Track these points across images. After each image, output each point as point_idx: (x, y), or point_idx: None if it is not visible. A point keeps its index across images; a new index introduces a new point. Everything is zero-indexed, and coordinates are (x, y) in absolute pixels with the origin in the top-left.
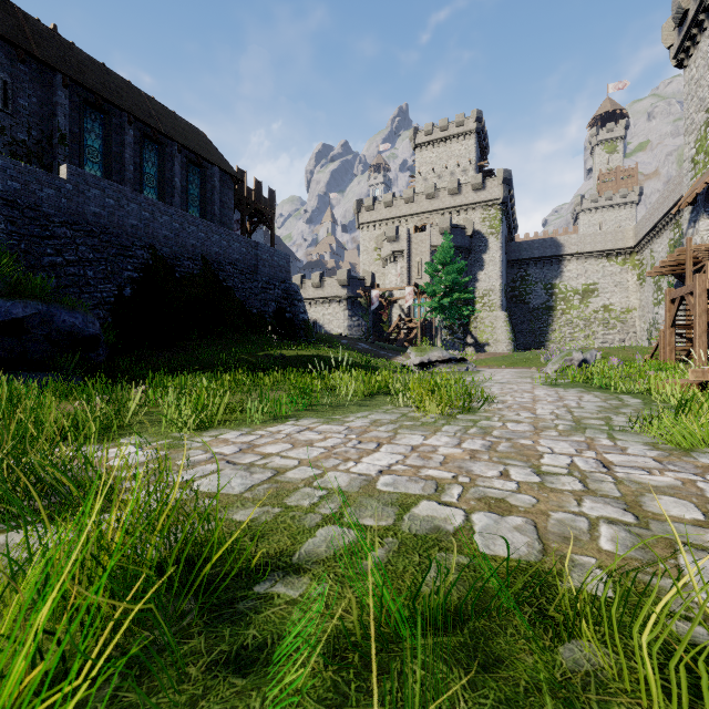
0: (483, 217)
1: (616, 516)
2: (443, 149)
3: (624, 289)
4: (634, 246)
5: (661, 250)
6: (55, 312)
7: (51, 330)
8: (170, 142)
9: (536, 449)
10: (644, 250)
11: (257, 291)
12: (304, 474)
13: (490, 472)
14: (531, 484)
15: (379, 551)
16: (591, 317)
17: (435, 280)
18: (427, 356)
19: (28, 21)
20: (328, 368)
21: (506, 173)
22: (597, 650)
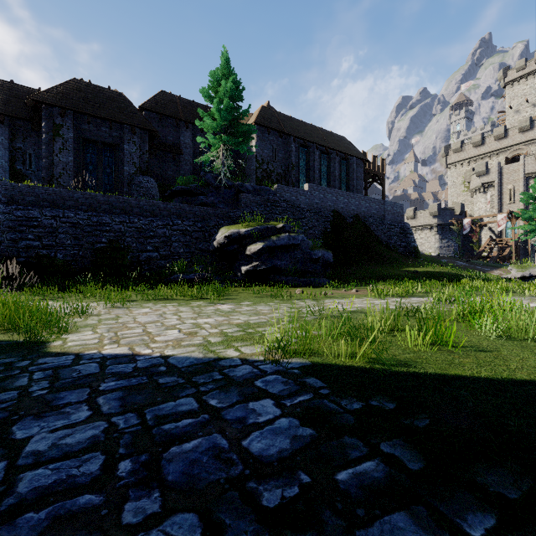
0: None
1: None
2: None
3: None
4: None
5: None
6: (324, 253)
7: (323, 261)
8: (332, 151)
9: None
10: None
11: (385, 231)
12: None
13: None
14: None
15: None
16: None
17: (532, 207)
18: (527, 271)
19: (278, 116)
20: (449, 279)
21: None
22: None
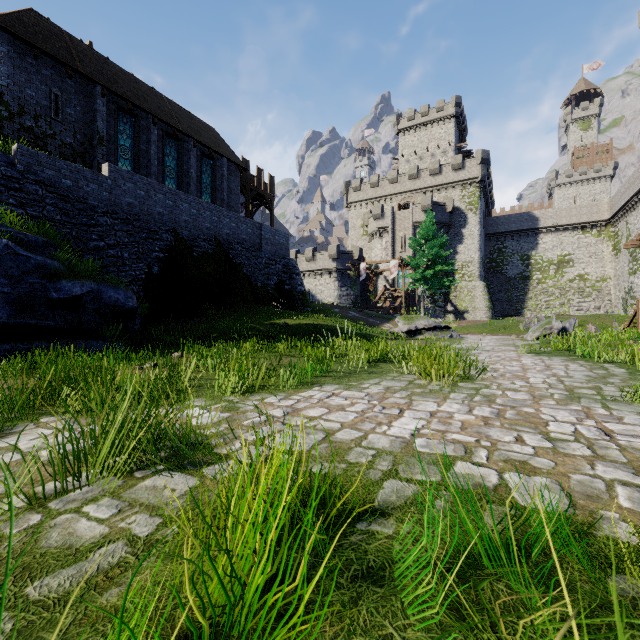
0: (462, 195)
1: (628, 479)
2: (424, 132)
3: (599, 259)
4: (609, 218)
5: (637, 222)
6: (104, 290)
7: (100, 305)
8: (186, 138)
9: (540, 417)
10: (619, 223)
11: (261, 267)
12: (350, 436)
13: (506, 437)
14: (545, 449)
15: (439, 501)
16: (566, 286)
17: (419, 254)
18: (414, 324)
19: (73, 42)
20: (327, 335)
21: (484, 153)
22: (639, 582)
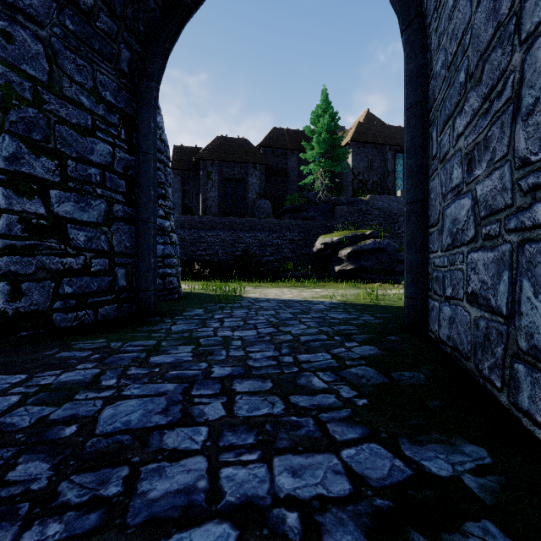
0: None
1: None
2: None
3: None
4: None
5: None
6: None
7: None
8: None
9: None
10: None
11: None
12: None
13: None
14: None
15: None
16: None
17: None
18: None
19: (374, 127)
20: None
21: None
22: None
